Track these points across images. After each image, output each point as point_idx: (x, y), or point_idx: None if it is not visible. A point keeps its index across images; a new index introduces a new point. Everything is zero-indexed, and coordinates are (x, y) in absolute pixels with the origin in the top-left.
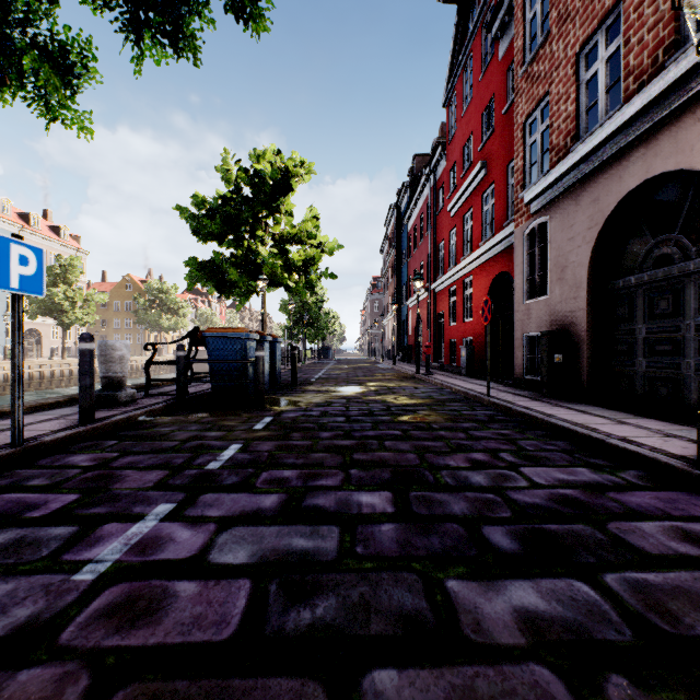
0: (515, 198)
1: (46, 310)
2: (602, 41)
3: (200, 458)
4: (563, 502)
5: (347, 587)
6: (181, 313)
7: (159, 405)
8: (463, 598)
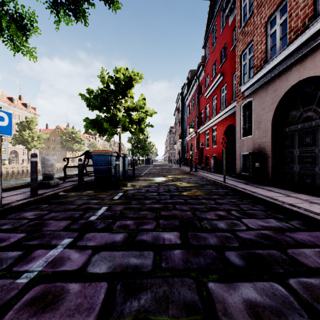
0: (237, 90)
1: (20, 141)
2: (278, 15)
3: (87, 214)
4: (264, 238)
5: (157, 287)
6: (82, 143)
7: (69, 187)
8: (217, 294)
